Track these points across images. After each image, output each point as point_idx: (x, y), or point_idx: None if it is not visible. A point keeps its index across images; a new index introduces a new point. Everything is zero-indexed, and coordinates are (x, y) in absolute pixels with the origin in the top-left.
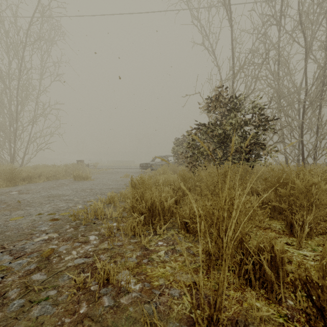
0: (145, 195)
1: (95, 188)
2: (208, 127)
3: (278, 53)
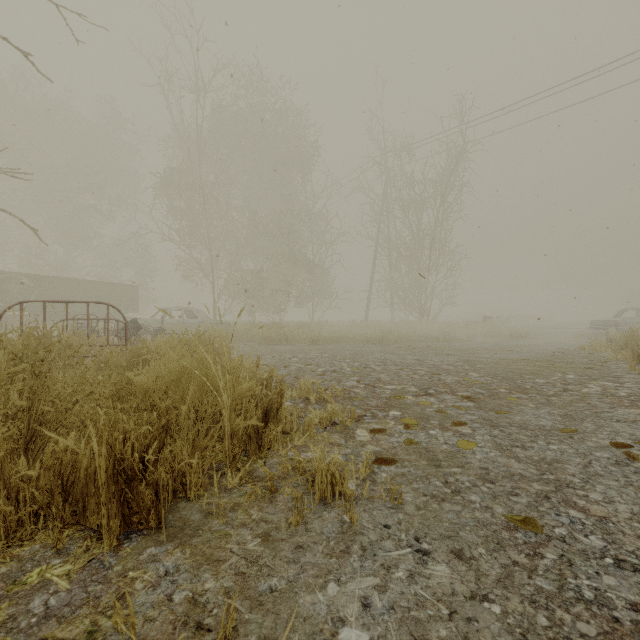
0: (633, 339)
1: (557, 343)
2: None
3: None
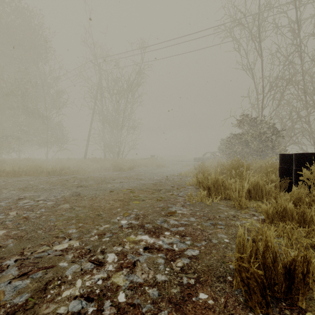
0: (203, 169)
1: (174, 170)
2: (238, 137)
3: (302, 74)
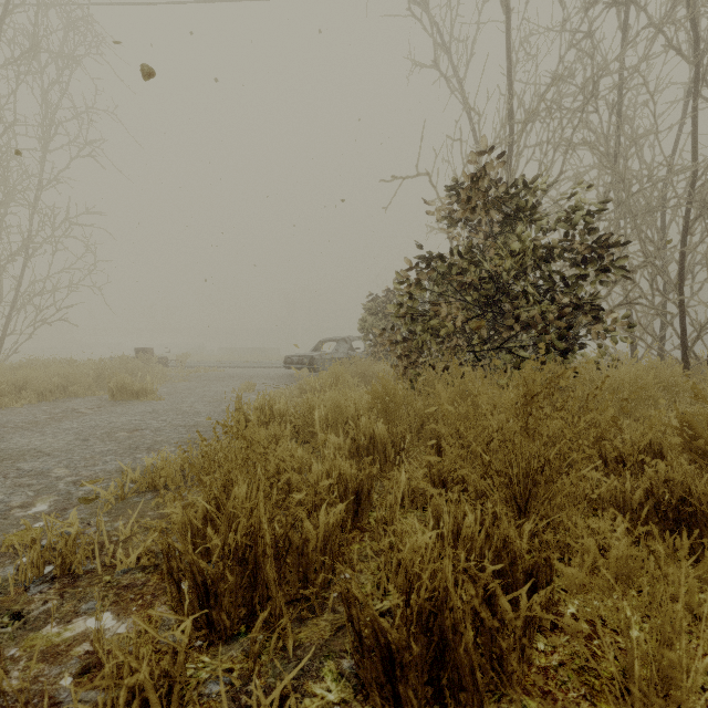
0: (231, 495)
1: (146, 427)
2: (452, 263)
3: (617, 87)
